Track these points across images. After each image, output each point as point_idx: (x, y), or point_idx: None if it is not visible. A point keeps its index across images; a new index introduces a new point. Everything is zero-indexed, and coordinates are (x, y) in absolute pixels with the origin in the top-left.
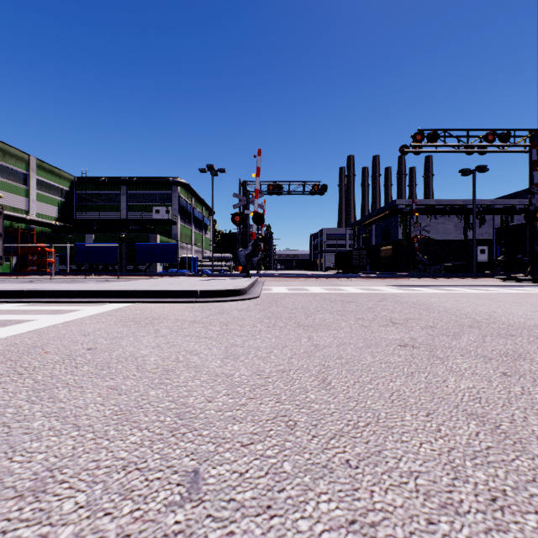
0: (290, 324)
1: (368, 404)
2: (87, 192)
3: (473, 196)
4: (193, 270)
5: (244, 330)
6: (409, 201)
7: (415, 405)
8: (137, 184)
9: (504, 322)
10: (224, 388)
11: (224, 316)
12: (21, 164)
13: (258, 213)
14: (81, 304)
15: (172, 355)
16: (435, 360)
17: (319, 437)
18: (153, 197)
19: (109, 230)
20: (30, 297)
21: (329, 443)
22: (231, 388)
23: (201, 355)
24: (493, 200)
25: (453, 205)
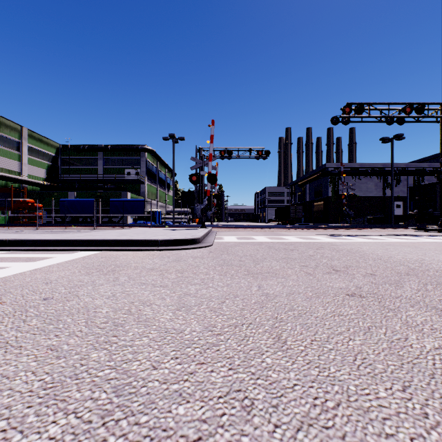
0: (240, 271)
1: (332, 372)
2: (70, 157)
3: (392, 160)
4: (158, 222)
5: (197, 278)
6: (337, 164)
7: (385, 374)
8: (111, 150)
9: (437, 269)
10: (172, 349)
11: (180, 263)
12: (15, 133)
13: (212, 174)
14: (55, 252)
15: (125, 306)
16: (387, 312)
17: (283, 427)
18: (125, 161)
19: (88, 189)
20: (11, 245)
21: (296, 438)
22: (180, 349)
23: (153, 306)
24: (407, 164)
25: (374, 168)
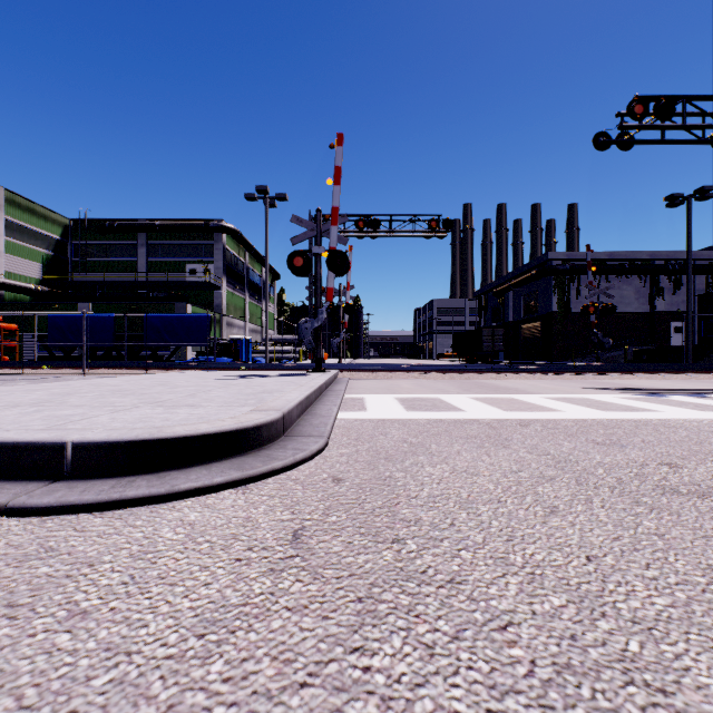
0: None
1: None
2: (87, 242)
3: (688, 238)
4: (246, 358)
5: None
6: (569, 254)
7: None
8: (161, 230)
9: None
10: None
11: None
12: None
13: (337, 252)
14: None
15: None
16: None
17: None
18: (186, 249)
19: (119, 299)
20: None
21: None
22: None
23: None
24: (694, 253)
25: (633, 261)
